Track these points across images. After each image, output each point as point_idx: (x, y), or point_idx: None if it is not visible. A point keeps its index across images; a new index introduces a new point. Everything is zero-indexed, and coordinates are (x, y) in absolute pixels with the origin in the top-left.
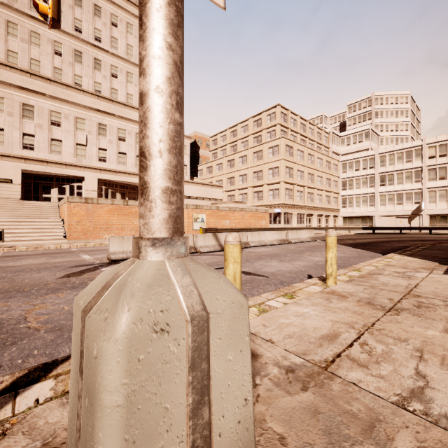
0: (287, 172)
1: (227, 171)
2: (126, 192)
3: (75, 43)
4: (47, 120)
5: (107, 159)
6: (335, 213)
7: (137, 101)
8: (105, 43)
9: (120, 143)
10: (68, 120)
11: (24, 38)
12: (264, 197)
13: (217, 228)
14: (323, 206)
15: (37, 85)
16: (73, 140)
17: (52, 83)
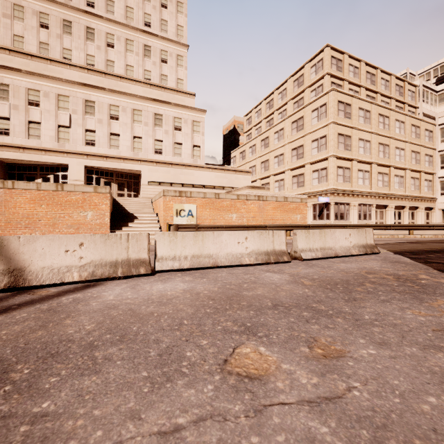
0: (340, 142)
1: (261, 154)
2: (125, 182)
3: (63, 12)
4: (24, 99)
5: (96, 143)
6: (428, 204)
7: (139, 73)
8: (99, 8)
9: (112, 122)
10: (48, 99)
11: (7, 13)
12: (305, 182)
13: (199, 225)
14: (405, 193)
15: (17, 62)
16: (55, 121)
17: (34, 59)
